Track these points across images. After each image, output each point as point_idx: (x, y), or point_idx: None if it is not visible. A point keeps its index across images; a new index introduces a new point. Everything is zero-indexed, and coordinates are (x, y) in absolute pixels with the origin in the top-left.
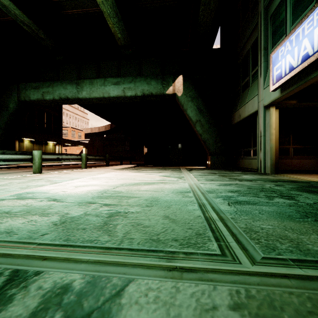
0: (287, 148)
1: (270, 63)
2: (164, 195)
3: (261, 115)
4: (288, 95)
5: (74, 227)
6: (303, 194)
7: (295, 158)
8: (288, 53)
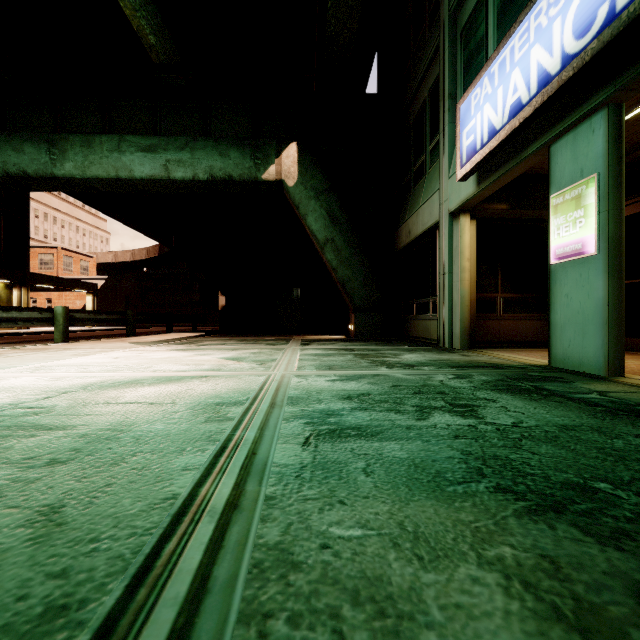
0: (493, 299)
1: (457, 122)
2: (160, 416)
3: (444, 231)
4: (490, 190)
5: None
6: (501, 397)
7: (507, 319)
8: (487, 100)
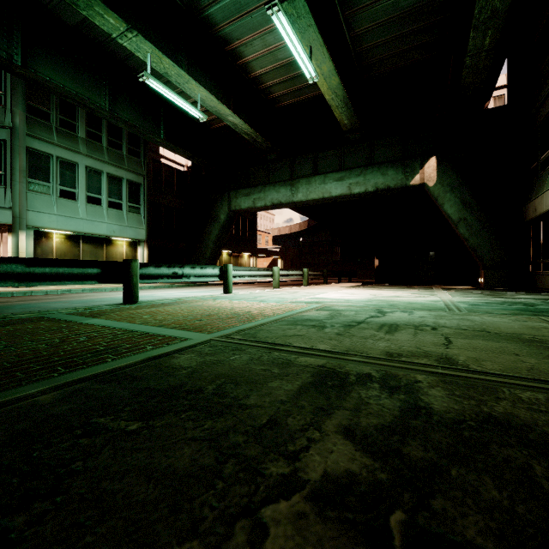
0: None
1: None
2: (418, 301)
3: None
4: None
5: (377, 306)
6: None
7: None
8: None
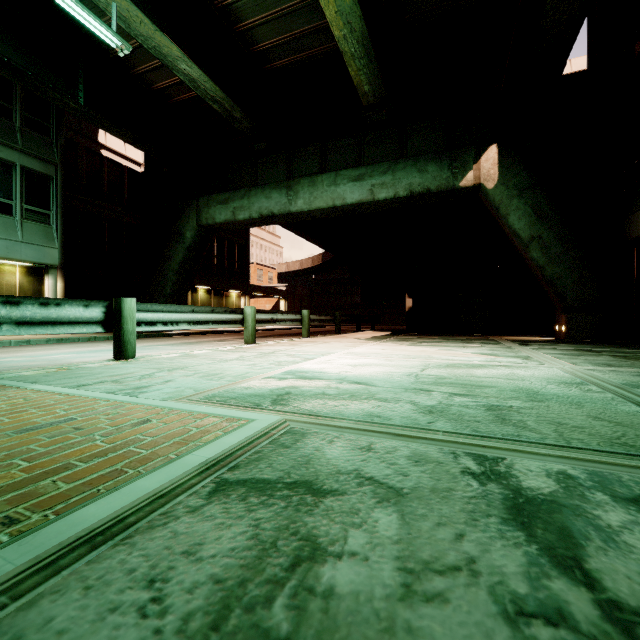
0: None
1: None
2: (538, 386)
3: None
4: None
5: (457, 418)
6: None
7: None
8: None
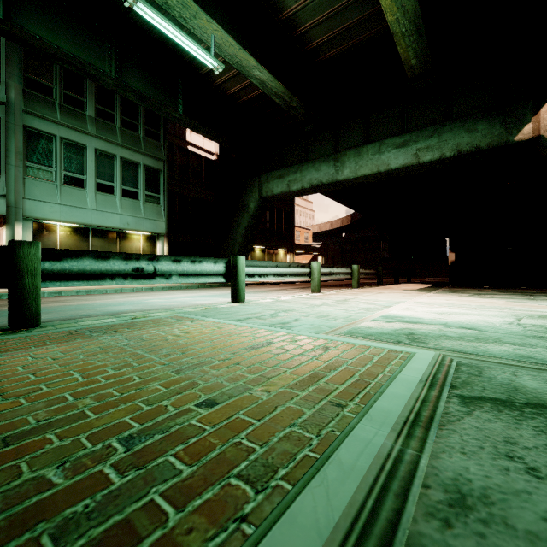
0: None
1: None
2: None
3: None
4: None
5: None
6: None
7: None
8: None
